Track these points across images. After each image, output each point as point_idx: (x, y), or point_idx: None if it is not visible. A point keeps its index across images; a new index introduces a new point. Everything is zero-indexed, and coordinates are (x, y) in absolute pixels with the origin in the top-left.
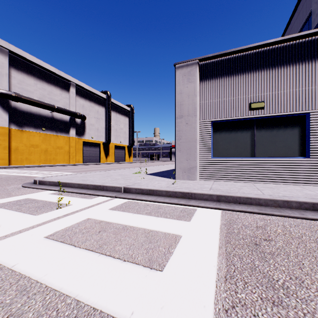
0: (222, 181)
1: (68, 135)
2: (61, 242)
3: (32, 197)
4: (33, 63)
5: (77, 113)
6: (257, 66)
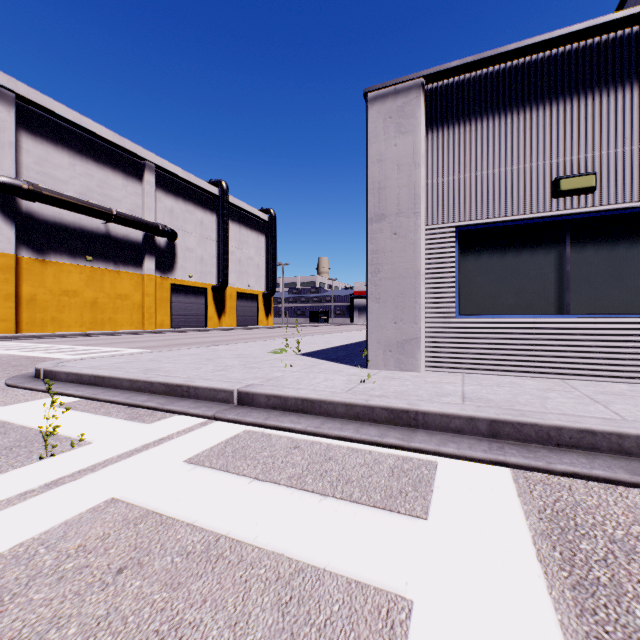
0: (484, 374)
1: (140, 271)
2: None
3: (5, 415)
4: (66, 121)
5: (159, 225)
6: (574, 86)
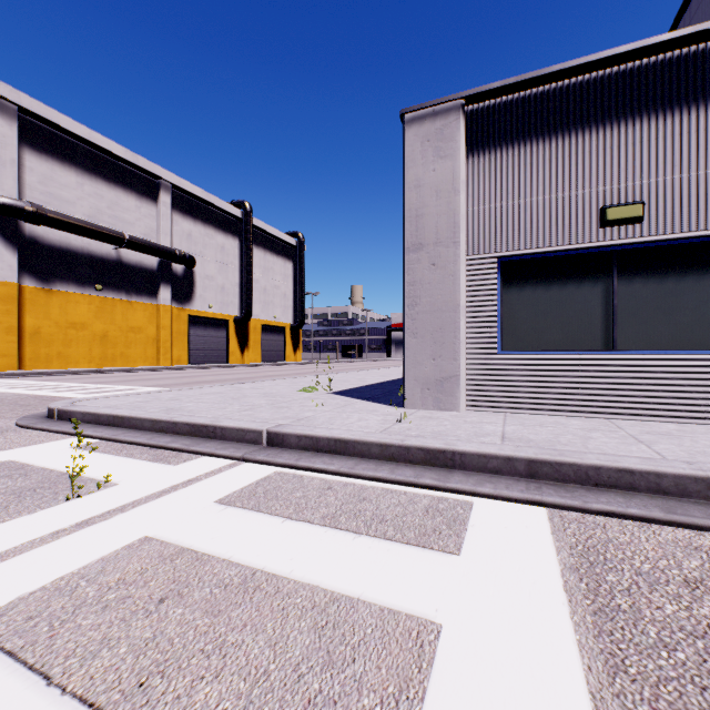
0: (527, 414)
1: (155, 301)
2: (8, 657)
3: (22, 456)
4: (73, 136)
5: (176, 251)
6: (621, 110)
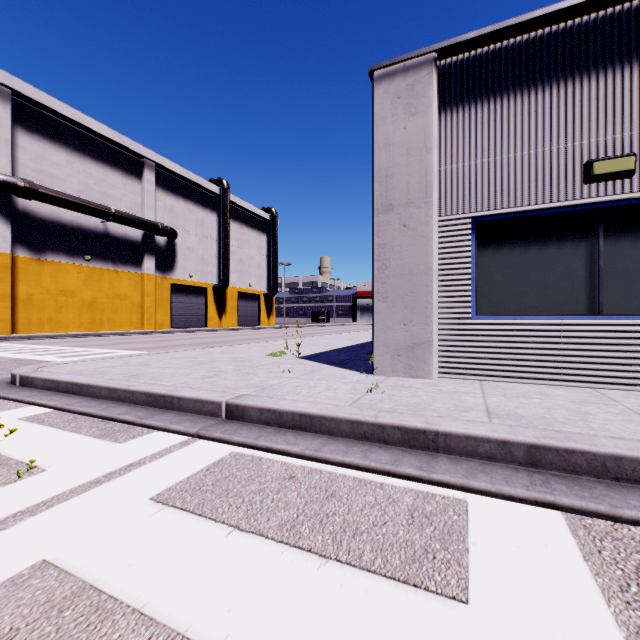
0: (504, 382)
1: (139, 270)
2: None
3: None
4: (64, 118)
5: (159, 224)
6: (608, 57)
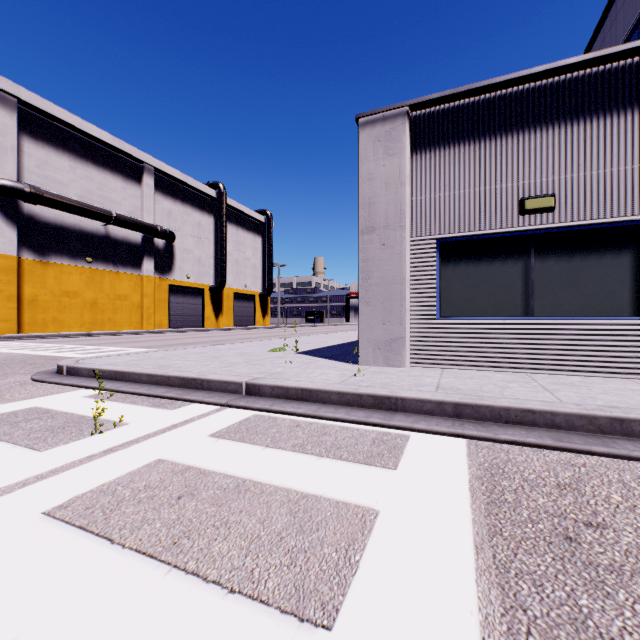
0: (461, 369)
1: (139, 272)
2: (80, 529)
3: (45, 404)
4: (67, 125)
5: (158, 227)
6: (537, 119)
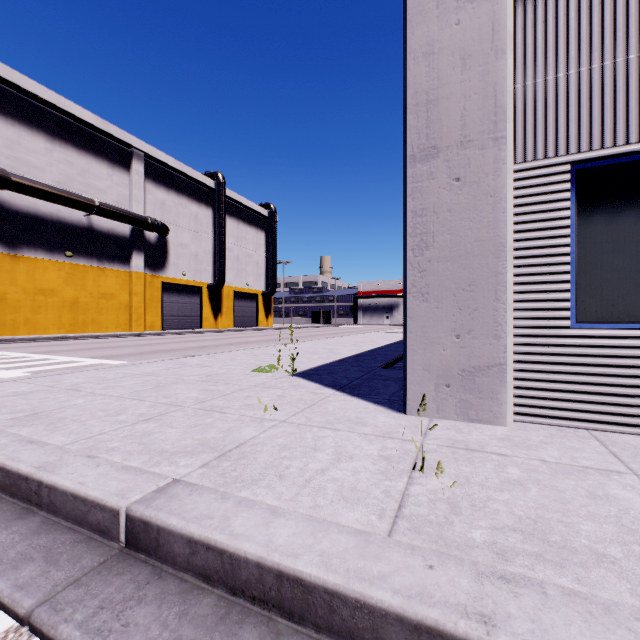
0: (633, 434)
1: (127, 268)
2: None
3: None
4: (41, 101)
5: (148, 219)
6: None
